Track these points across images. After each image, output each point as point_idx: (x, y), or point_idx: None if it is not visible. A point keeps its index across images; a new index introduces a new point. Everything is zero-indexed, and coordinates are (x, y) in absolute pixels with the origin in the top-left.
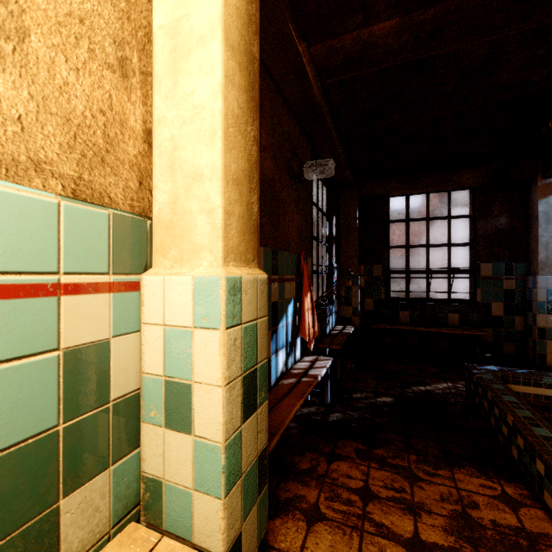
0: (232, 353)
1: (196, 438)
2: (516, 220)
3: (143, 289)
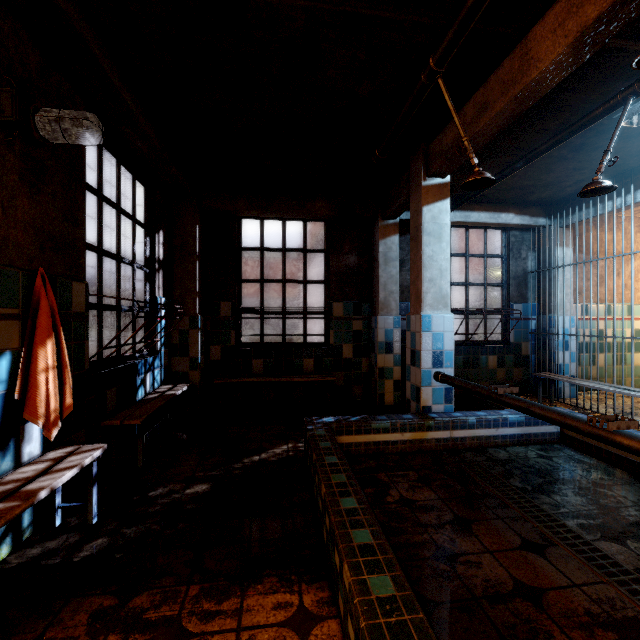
0: None
1: None
2: (363, 259)
3: None
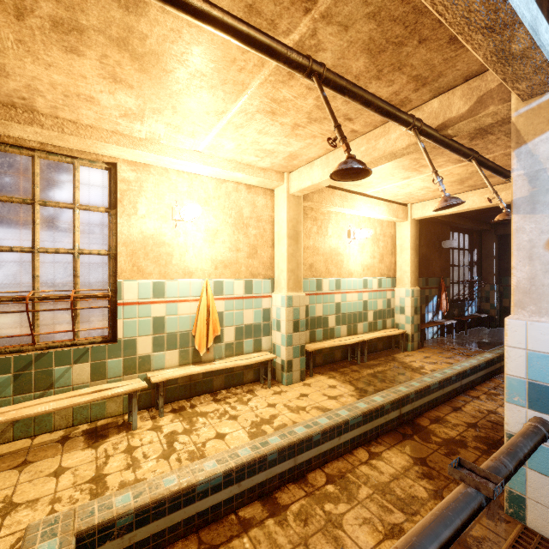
0: (412, 302)
1: (405, 315)
2: None
3: (395, 290)
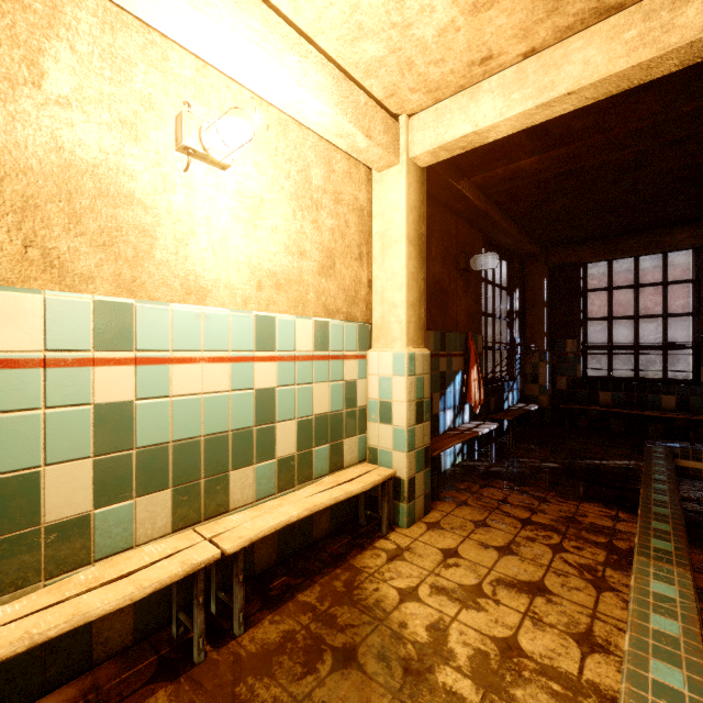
0: (410, 388)
1: (394, 426)
2: None
3: (368, 358)
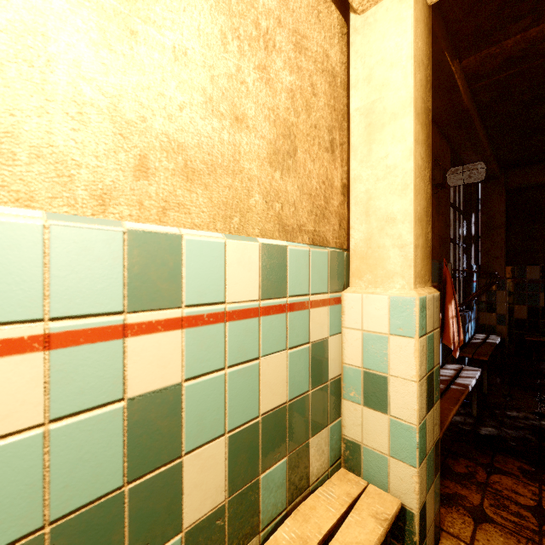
0: (421, 356)
1: (391, 417)
2: None
3: (344, 302)
